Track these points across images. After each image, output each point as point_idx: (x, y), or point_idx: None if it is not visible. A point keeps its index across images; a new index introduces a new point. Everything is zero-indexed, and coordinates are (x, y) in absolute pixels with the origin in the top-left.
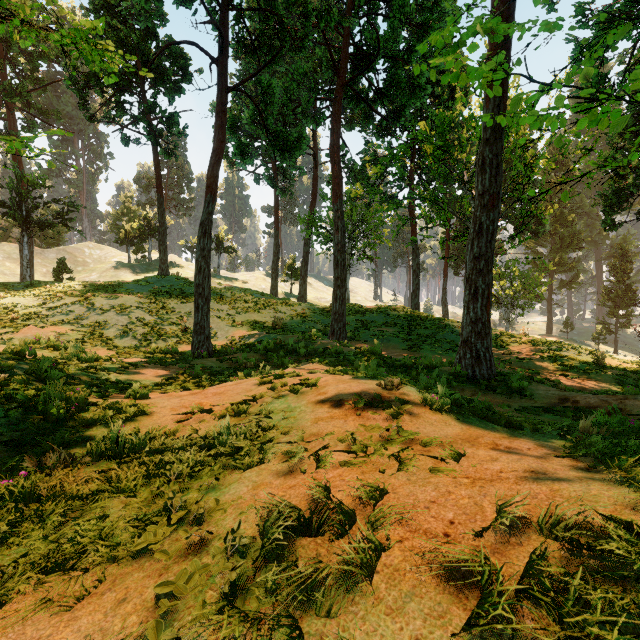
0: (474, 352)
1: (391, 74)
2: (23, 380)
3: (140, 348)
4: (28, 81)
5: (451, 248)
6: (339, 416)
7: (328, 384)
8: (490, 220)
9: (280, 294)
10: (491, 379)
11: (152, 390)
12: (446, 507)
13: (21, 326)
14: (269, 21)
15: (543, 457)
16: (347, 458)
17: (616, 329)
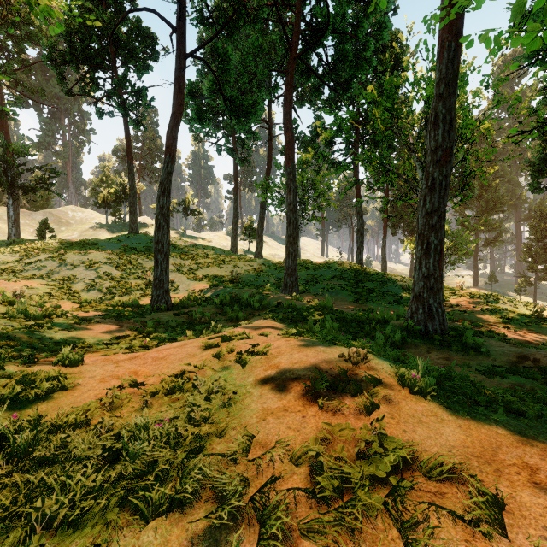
0: (426, 307)
1: (339, 49)
2: None
3: (105, 301)
4: (15, 62)
5: (389, 211)
6: (295, 407)
7: (281, 352)
8: (443, 176)
9: (239, 251)
10: (444, 334)
11: (96, 350)
12: None
13: None
14: None
15: None
16: (310, 513)
17: (535, 282)
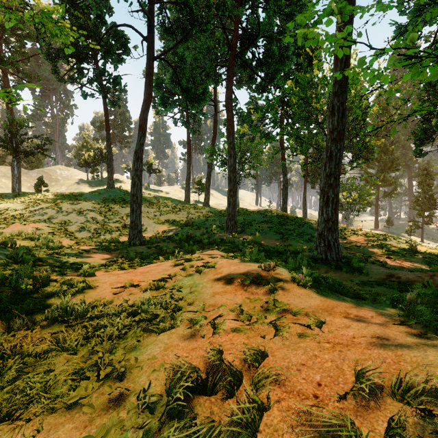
0: (326, 242)
1: (268, 49)
2: (4, 263)
3: (93, 239)
4: (17, 54)
5: (309, 169)
6: (231, 291)
7: (223, 266)
8: (338, 149)
9: (191, 201)
10: (338, 261)
11: (98, 269)
12: (314, 370)
13: (10, 223)
14: (183, 11)
15: (384, 324)
16: (236, 325)
17: (422, 225)
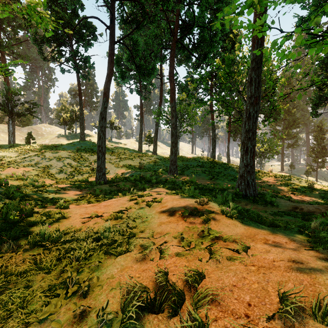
0: (246, 182)
1: (201, 35)
2: None
3: (69, 179)
4: (12, 40)
5: (231, 127)
6: (173, 221)
7: (167, 201)
8: (255, 111)
9: (143, 150)
10: (255, 196)
11: (72, 203)
12: (244, 290)
13: (6, 167)
14: (137, 6)
15: (297, 249)
16: (178, 250)
17: (317, 169)
